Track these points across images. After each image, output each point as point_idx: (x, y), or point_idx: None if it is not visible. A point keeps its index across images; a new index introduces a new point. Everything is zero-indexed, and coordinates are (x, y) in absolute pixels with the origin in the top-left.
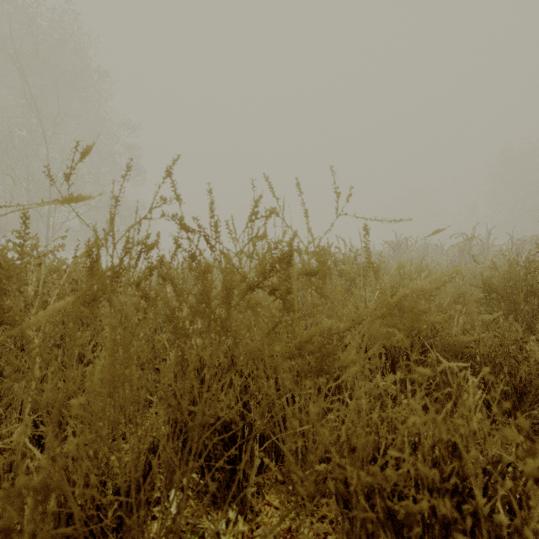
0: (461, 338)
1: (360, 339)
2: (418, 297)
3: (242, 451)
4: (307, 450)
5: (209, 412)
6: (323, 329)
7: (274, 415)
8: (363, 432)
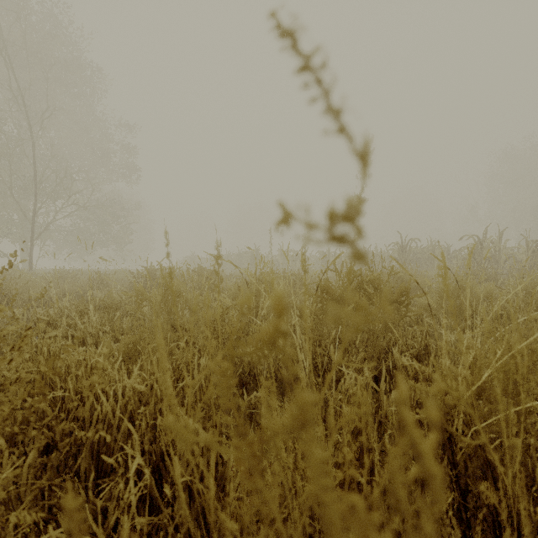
0: None
1: (439, 446)
2: None
3: None
4: None
5: None
6: None
7: None
8: None
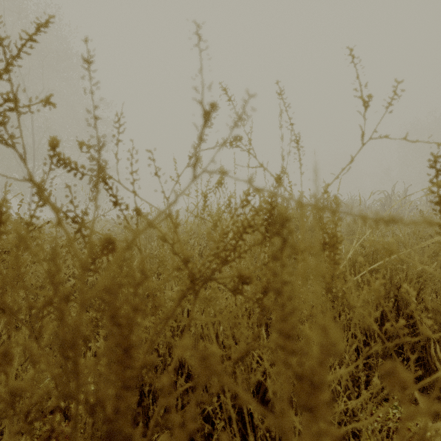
0: None
1: None
2: None
3: None
4: None
5: None
6: None
7: None
8: None
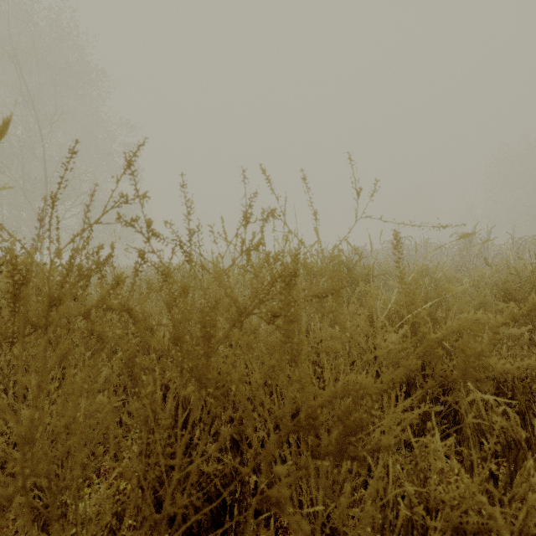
0: (490, 359)
1: None
2: (474, 334)
3: (233, 510)
4: (315, 515)
5: (181, 500)
6: (347, 388)
7: (273, 464)
8: (390, 502)
